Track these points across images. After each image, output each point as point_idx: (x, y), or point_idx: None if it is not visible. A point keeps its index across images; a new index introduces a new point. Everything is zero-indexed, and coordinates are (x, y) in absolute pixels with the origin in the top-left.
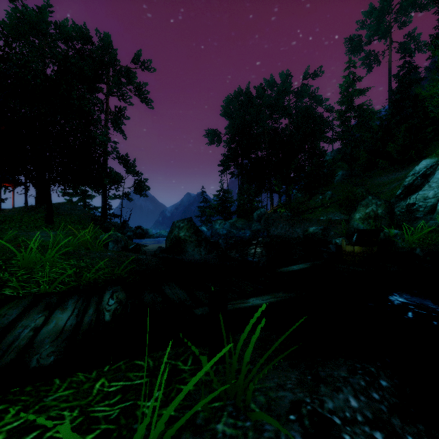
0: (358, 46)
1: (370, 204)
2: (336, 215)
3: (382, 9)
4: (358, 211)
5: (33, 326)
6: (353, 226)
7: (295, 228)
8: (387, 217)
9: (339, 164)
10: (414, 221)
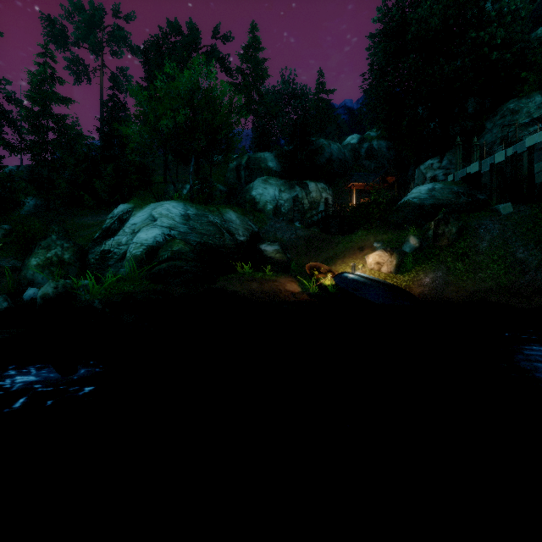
0: (62, 38)
1: (53, 245)
2: (13, 262)
3: (93, 16)
4: (35, 255)
5: None
6: (27, 277)
7: None
8: (78, 265)
9: (22, 185)
10: (107, 269)
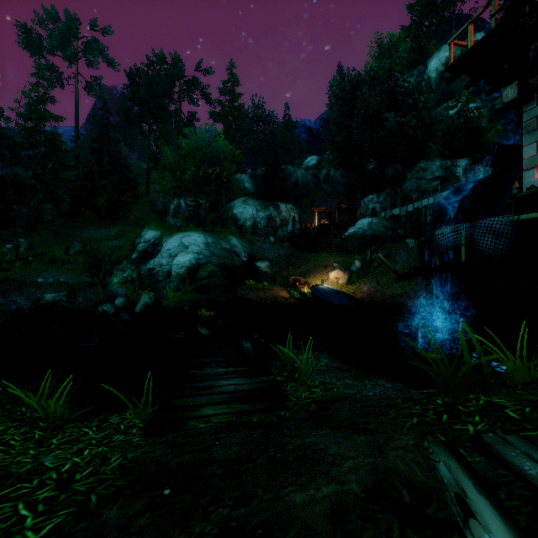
0: (38, 46)
1: (126, 268)
2: (53, 275)
3: (70, 28)
4: (116, 275)
5: (237, 386)
6: (113, 291)
7: (11, 297)
8: (139, 281)
9: (48, 207)
10: (158, 283)
